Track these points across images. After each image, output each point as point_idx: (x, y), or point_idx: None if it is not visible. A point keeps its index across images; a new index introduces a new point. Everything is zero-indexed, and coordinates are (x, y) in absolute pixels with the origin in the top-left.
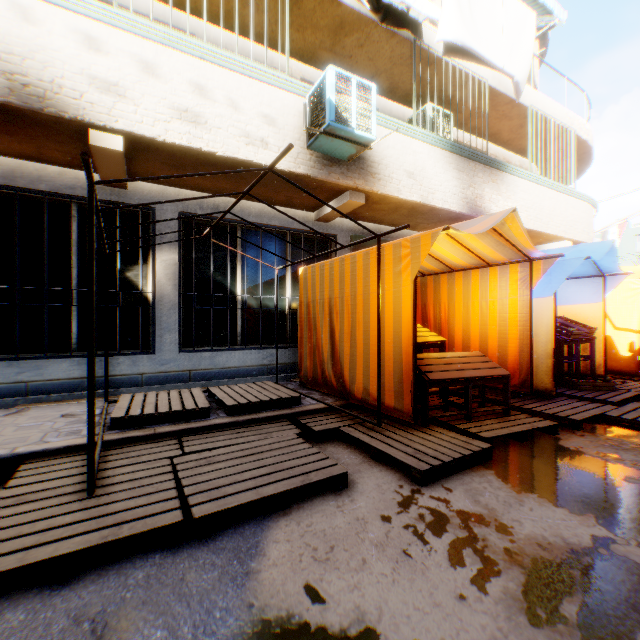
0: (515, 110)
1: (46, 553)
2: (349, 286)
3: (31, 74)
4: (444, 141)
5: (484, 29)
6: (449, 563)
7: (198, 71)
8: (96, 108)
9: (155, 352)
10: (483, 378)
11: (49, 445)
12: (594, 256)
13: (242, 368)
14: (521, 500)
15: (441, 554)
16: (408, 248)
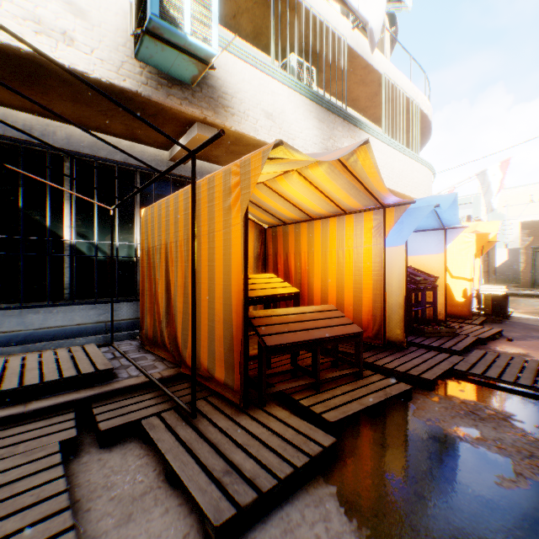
0: (371, 76)
1: None
2: (182, 228)
3: None
4: (304, 87)
5: None
6: None
7: None
8: None
9: None
10: (333, 338)
11: None
12: (441, 207)
13: (70, 327)
14: None
15: None
16: (238, 175)
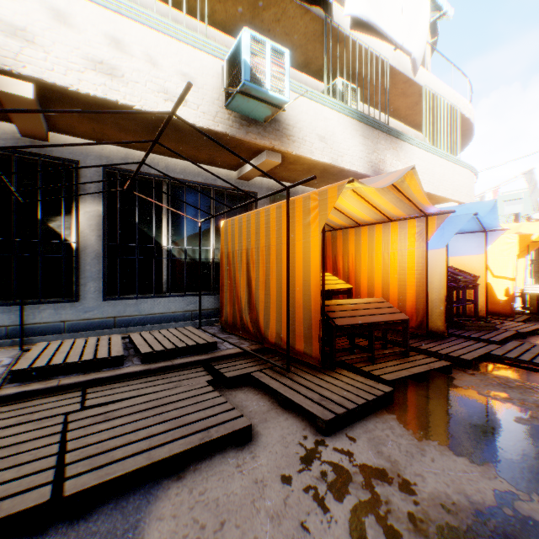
0: (412, 89)
1: None
2: (264, 237)
3: None
4: (352, 110)
5: (386, 8)
6: (350, 538)
7: (114, 25)
8: (1, 52)
9: (78, 300)
10: (385, 323)
11: None
12: (480, 213)
13: (167, 314)
14: (423, 449)
15: (342, 525)
16: (316, 200)
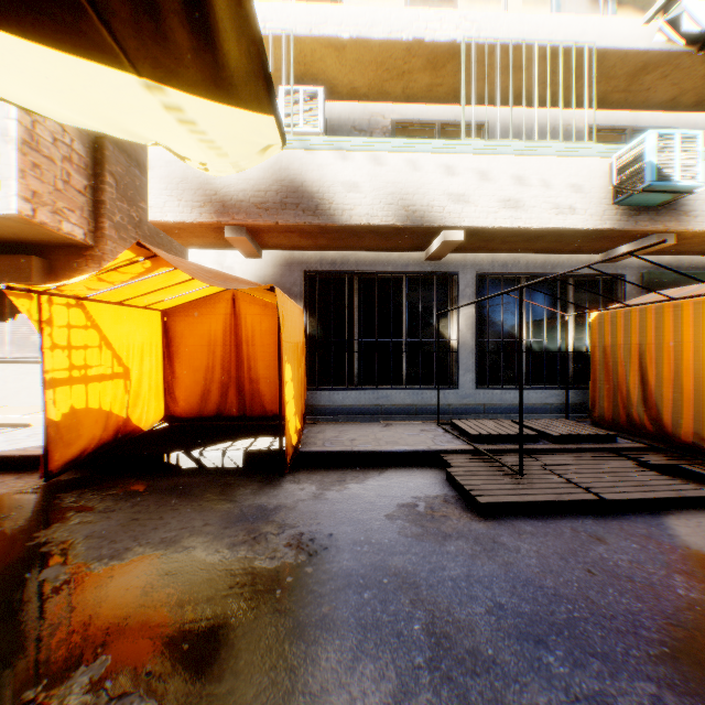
0: None
1: (531, 498)
2: (668, 333)
3: (416, 203)
4: None
5: None
6: None
7: (518, 165)
8: (451, 215)
9: (459, 388)
10: None
11: (446, 447)
12: None
13: (527, 405)
14: None
15: None
16: None
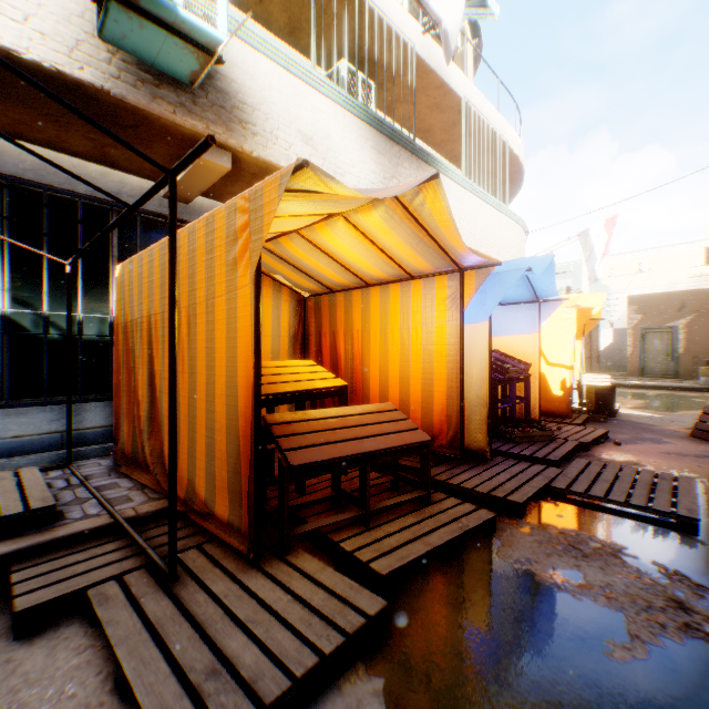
0: (448, 100)
1: None
2: None
3: None
4: (358, 105)
5: None
6: None
7: None
8: None
9: None
10: (390, 450)
11: None
12: (534, 271)
13: (1, 441)
14: None
15: None
16: (246, 212)
